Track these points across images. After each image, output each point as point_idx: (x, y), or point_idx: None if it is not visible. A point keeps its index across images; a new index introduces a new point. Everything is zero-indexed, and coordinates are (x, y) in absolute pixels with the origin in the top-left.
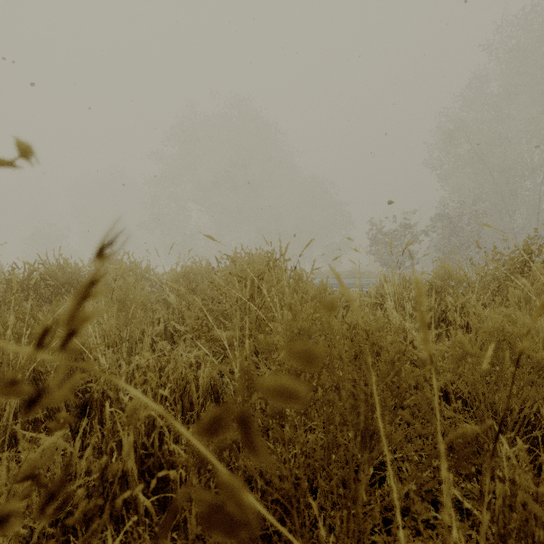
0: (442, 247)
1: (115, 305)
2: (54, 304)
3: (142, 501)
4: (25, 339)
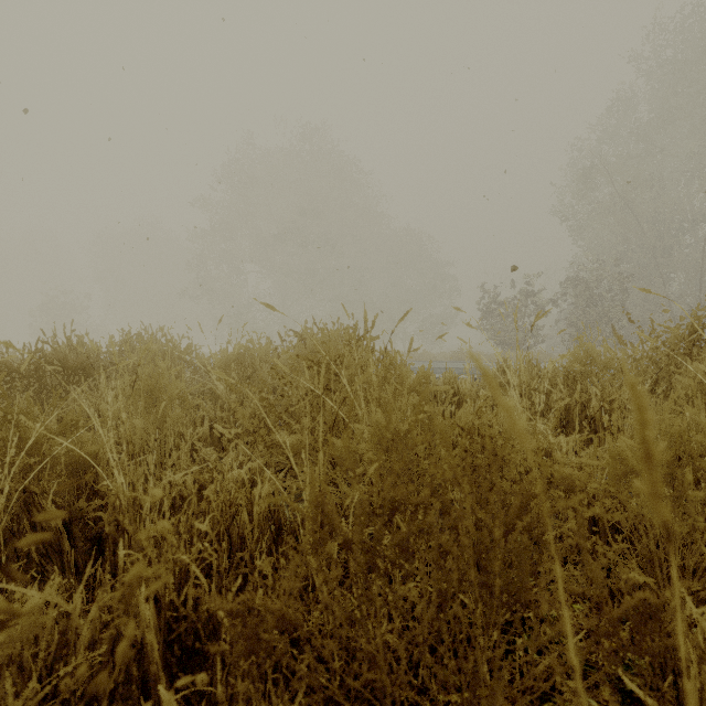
0: (575, 321)
1: (141, 399)
2: (55, 399)
3: (163, 698)
4: (12, 448)
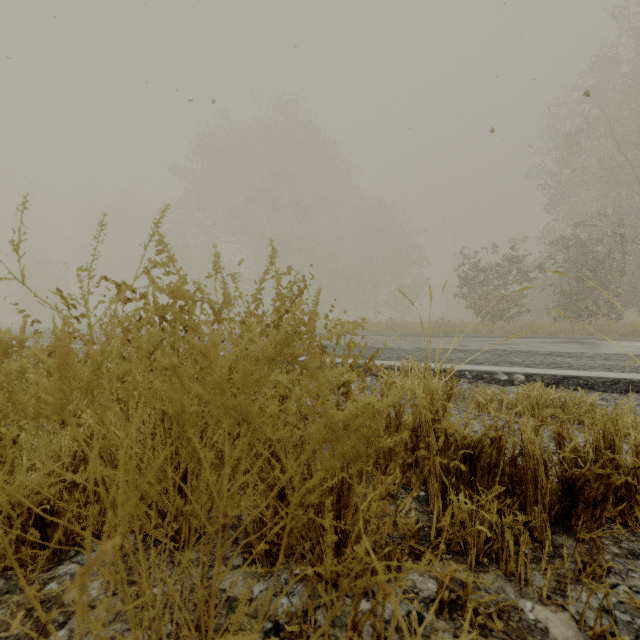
0: (564, 288)
1: None
2: None
3: None
4: None
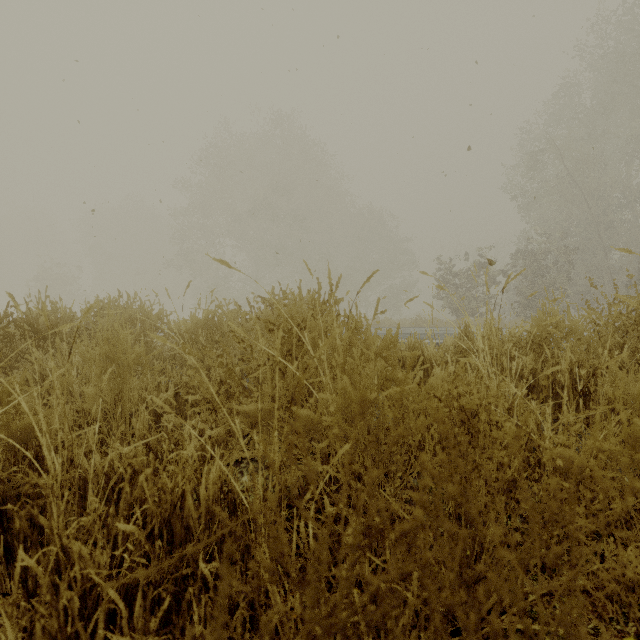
0: (524, 290)
1: (96, 365)
2: None
3: None
4: None
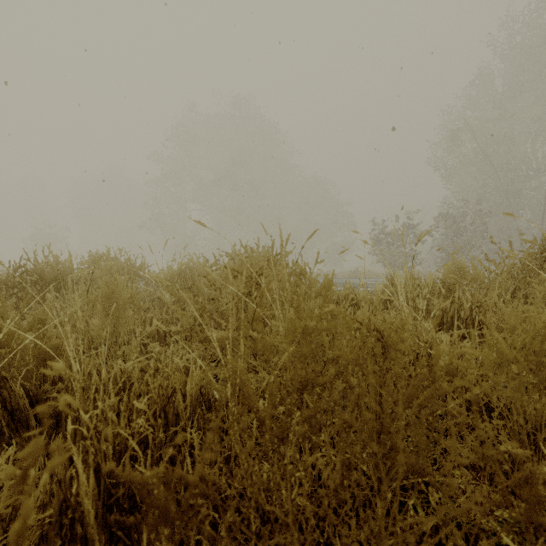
0: (445, 247)
1: (99, 303)
2: (25, 301)
3: None
4: None
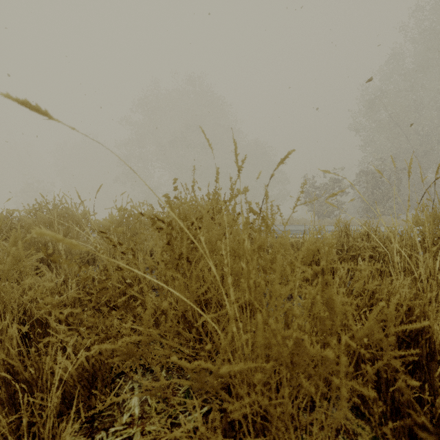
0: (366, 199)
1: None
2: None
3: None
4: None
